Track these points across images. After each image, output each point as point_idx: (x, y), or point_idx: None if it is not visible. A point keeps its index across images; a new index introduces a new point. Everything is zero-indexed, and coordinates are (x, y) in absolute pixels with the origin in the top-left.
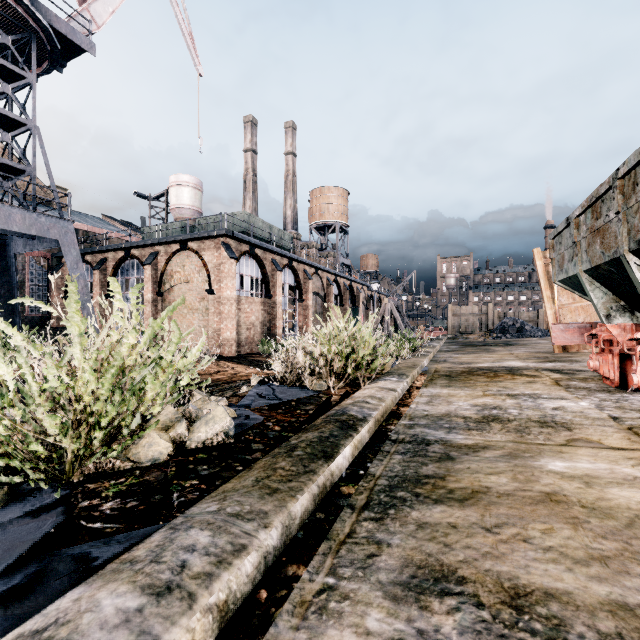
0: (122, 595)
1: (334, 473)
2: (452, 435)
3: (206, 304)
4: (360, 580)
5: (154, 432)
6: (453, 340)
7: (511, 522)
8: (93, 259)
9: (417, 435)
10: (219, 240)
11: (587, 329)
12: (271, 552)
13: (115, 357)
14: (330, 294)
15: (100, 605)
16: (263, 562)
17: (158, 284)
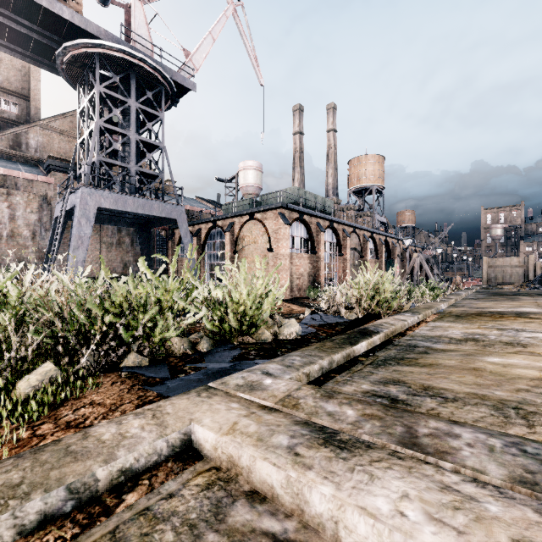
0: (275, 365)
1: (355, 351)
2: (435, 345)
3: (267, 259)
4: (361, 379)
5: (263, 328)
6: (485, 290)
7: (443, 373)
8: (193, 229)
9: (411, 343)
10: (277, 211)
11: None
12: (324, 368)
13: (255, 289)
14: (366, 249)
15: (269, 366)
16: (321, 370)
17: (234, 245)
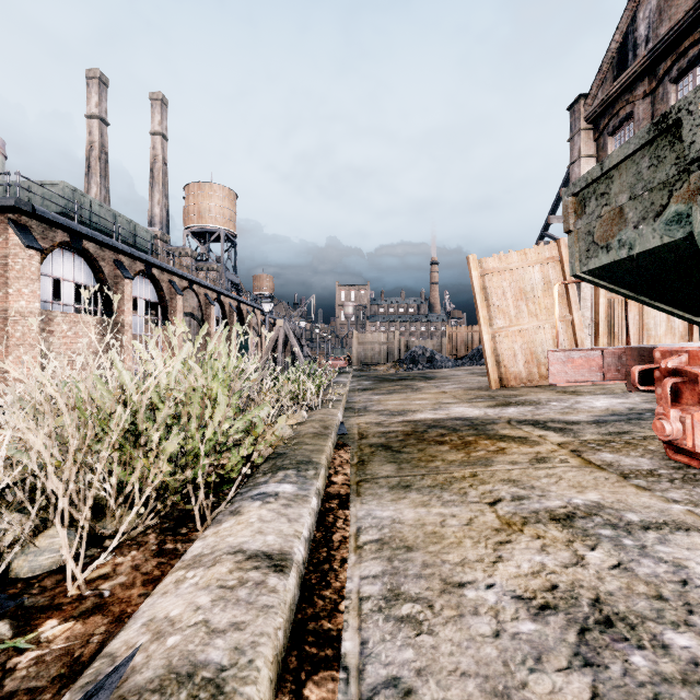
0: None
1: None
2: None
3: None
4: None
5: None
6: (361, 373)
7: None
8: None
9: None
10: (5, 216)
11: (597, 359)
12: None
13: None
14: (210, 316)
15: None
16: None
17: None
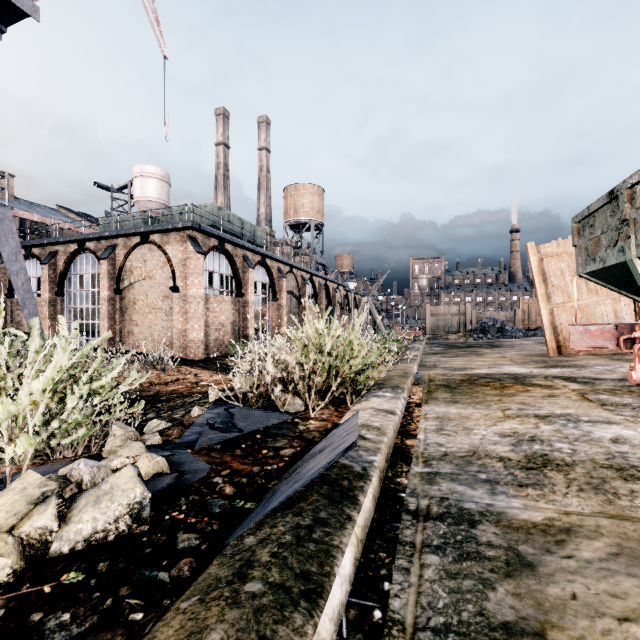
0: None
1: (327, 639)
2: (501, 499)
3: (170, 303)
4: None
5: None
6: (433, 341)
7: None
8: (41, 252)
9: (447, 499)
10: (184, 233)
11: (611, 331)
12: None
13: None
14: (305, 293)
15: None
16: None
17: (116, 280)
